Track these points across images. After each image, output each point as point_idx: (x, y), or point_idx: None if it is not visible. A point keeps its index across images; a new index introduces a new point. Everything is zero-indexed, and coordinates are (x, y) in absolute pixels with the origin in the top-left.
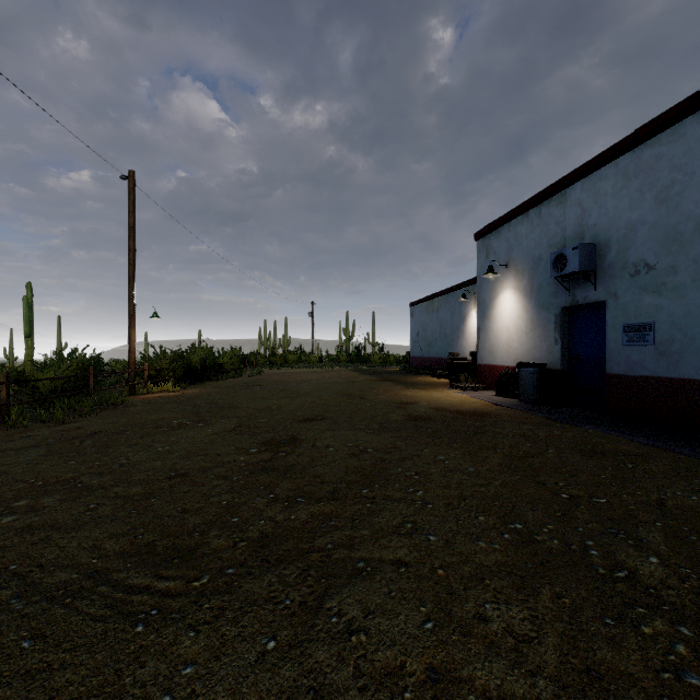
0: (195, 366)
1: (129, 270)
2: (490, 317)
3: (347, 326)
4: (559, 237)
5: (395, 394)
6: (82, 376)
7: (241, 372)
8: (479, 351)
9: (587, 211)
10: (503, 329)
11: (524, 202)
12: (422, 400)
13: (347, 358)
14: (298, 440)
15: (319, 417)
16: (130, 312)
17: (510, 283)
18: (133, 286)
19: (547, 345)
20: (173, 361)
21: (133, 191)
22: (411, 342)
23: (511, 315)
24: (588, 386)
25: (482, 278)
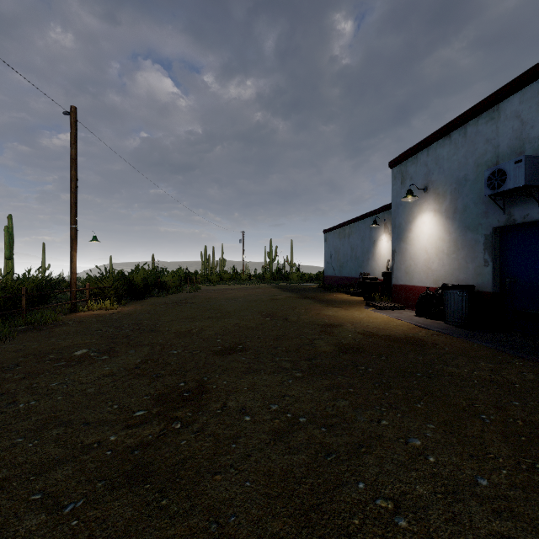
0: (137, 285)
1: (71, 198)
2: (406, 240)
3: (270, 250)
4: (490, 155)
5: (317, 313)
6: (17, 296)
7: (181, 288)
8: (394, 272)
9: (529, 123)
10: (421, 251)
11: (446, 124)
12: (345, 322)
13: (270, 276)
14: (205, 392)
15: (240, 346)
16: (72, 236)
17: (429, 206)
18: (75, 212)
19: (474, 266)
20: (116, 280)
21: (75, 126)
22: (325, 264)
23: (430, 237)
24: (528, 310)
25: (398, 203)
